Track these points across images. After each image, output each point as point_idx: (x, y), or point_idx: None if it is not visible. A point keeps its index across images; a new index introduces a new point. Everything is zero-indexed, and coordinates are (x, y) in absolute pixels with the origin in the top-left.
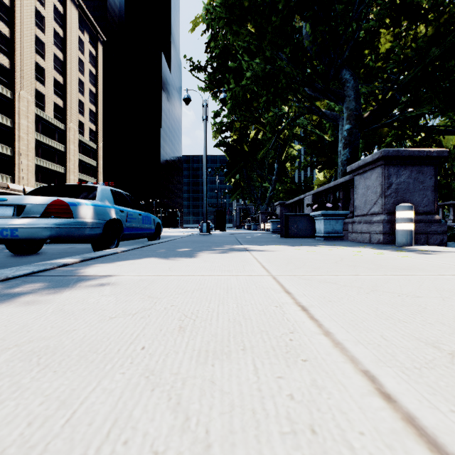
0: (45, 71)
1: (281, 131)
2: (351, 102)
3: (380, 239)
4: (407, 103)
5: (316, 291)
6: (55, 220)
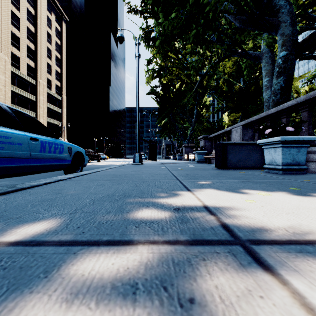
0: (19, 39)
1: (204, 75)
2: (287, 27)
3: None
4: None
5: None
6: None
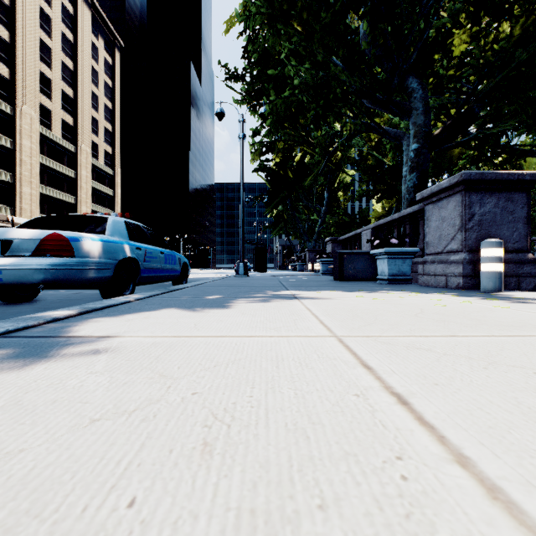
0: (51, 82)
1: (333, 153)
2: (419, 116)
3: (460, 284)
4: (487, 118)
5: (408, 364)
6: (51, 260)
